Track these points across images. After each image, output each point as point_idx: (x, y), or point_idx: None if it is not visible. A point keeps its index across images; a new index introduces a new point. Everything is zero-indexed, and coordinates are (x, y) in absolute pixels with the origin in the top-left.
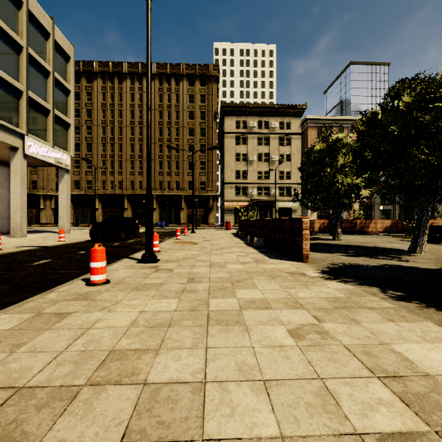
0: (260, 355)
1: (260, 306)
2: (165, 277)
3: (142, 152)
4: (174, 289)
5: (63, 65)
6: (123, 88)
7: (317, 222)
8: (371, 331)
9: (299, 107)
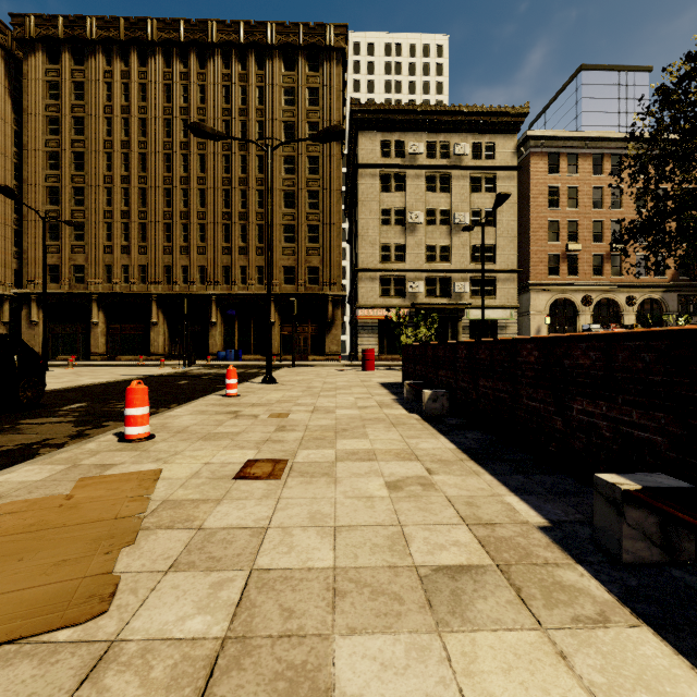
0: None
1: None
2: None
3: (188, 206)
4: None
5: None
6: (148, 74)
7: None
8: None
9: (513, 112)
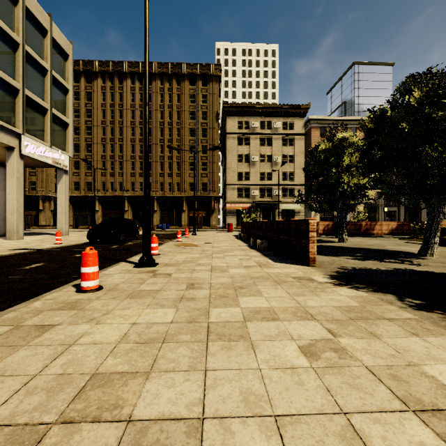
0: (268, 380)
1: (266, 316)
2: (163, 282)
3: (143, 153)
4: (171, 296)
5: (61, 63)
6: (123, 88)
7: (321, 223)
8: (395, 349)
9: (302, 107)
